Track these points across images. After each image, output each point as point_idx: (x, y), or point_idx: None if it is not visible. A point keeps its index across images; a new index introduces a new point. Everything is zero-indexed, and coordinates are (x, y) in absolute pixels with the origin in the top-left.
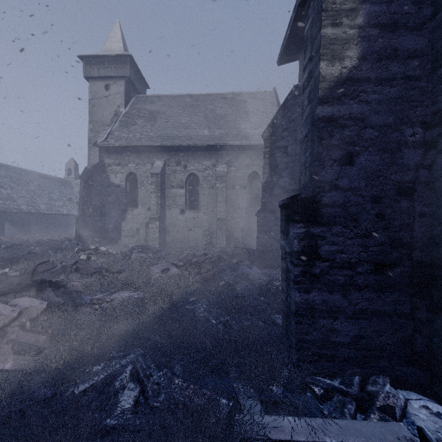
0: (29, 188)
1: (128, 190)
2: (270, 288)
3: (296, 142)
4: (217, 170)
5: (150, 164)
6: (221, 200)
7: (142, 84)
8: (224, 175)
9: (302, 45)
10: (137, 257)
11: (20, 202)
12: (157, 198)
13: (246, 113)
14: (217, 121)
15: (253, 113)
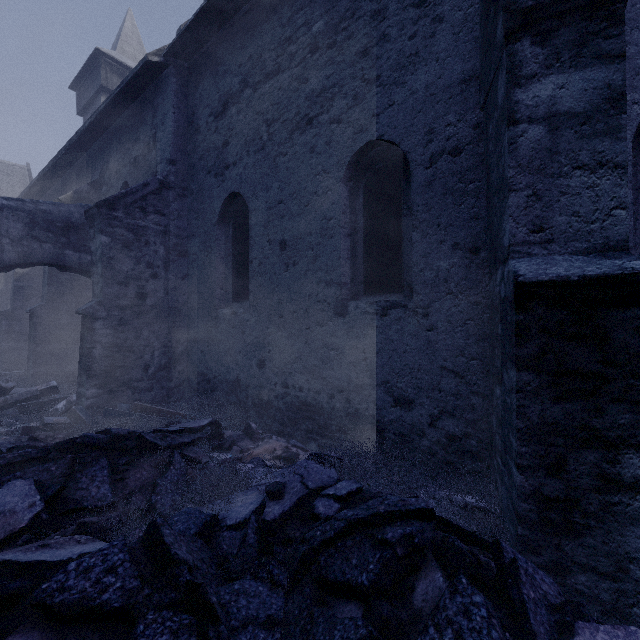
0: None
1: None
2: None
3: None
4: None
5: None
6: None
7: None
8: None
9: None
10: None
11: None
12: None
13: None
14: None
15: None
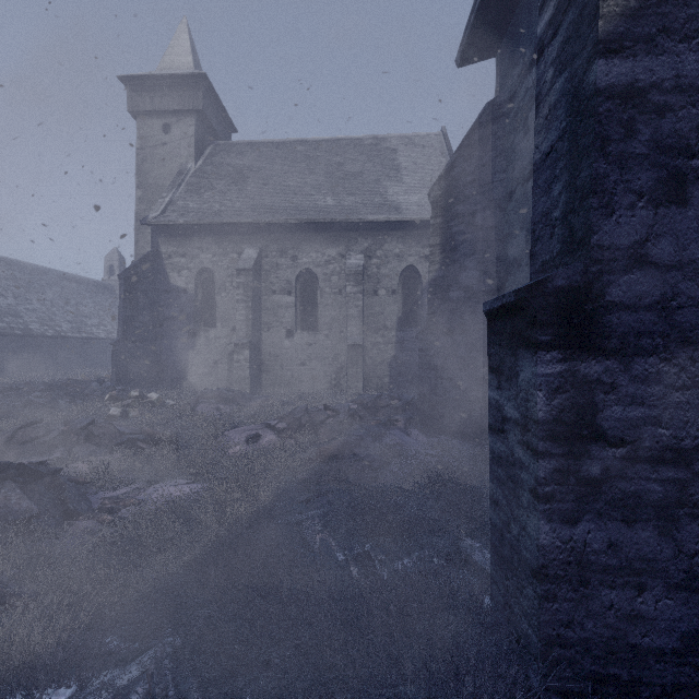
0: (44, 296)
1: (200, 298)
2: (449, 477)
3: (492, 205)
4: (347, 263)
5: (236, 254)
6: (354, 314)
7: (225, 125)
8: (359, 272)
9: (504, 24)
10: (209, 412)
11: (28, 319)
12: (248, 311)
13: (397, 169)
14: (349, 183)
15: (407, 169)
